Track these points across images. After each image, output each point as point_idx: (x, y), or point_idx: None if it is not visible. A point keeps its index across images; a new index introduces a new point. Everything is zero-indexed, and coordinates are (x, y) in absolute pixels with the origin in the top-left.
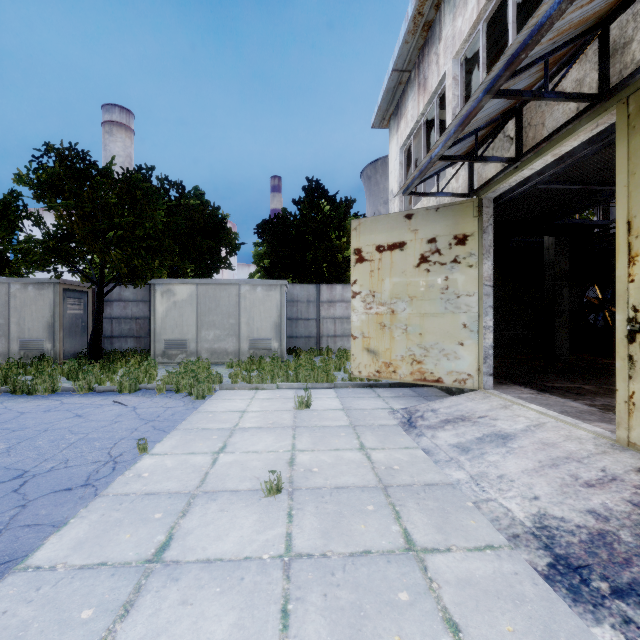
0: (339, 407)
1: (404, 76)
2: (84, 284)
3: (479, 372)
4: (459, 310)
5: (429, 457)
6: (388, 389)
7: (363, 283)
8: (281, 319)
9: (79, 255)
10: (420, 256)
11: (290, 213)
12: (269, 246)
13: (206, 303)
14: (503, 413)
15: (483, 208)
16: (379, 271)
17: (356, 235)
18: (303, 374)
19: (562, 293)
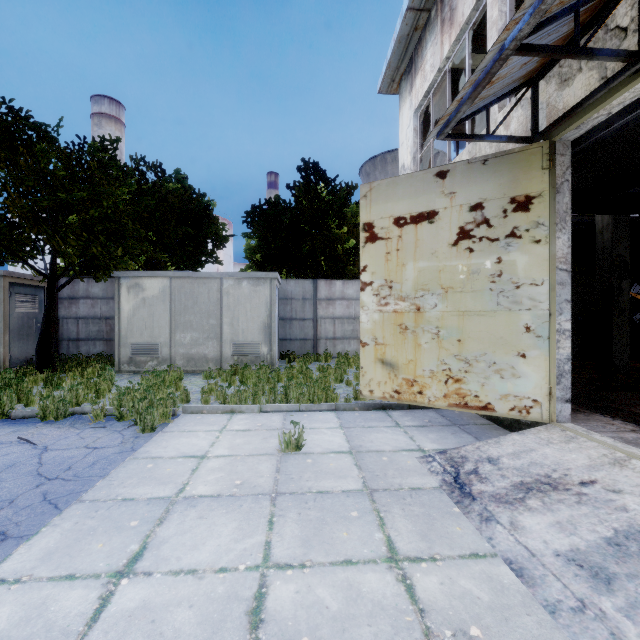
0: (344, 447)
1: (421, 18)
2: (39, 278)
3: (551, 397)
4: (519, 306)
5: (529, 590)
6: (407, 412)
7: (376, 270)
8: (271, 319)
9: (25, 242)
10: (459, 230)
11: (284, 201)
12: (260, 236)
13: (181, 300)
14: (623, 477)
15: (556, 156)
16: (398, 253)
17: (366, 205)
18: (295, 391)
19: (621, 286)
